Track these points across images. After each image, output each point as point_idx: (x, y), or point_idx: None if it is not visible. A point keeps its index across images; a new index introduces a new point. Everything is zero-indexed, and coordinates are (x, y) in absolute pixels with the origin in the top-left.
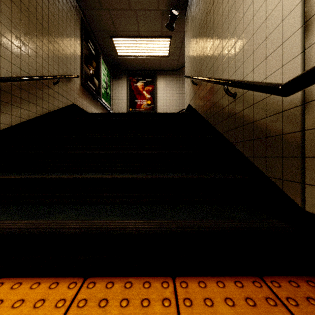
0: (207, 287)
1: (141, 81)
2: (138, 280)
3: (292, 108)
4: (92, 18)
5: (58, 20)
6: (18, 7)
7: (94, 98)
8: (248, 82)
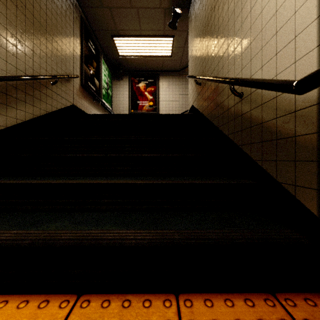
0: (214, 306)
1: (143, 82)
2: (137, 297)
3: (306, 107)
4: (93, 16)
5: (56, 18)
6: (14, 3)
7: (95, 99)
8: (257, 80)
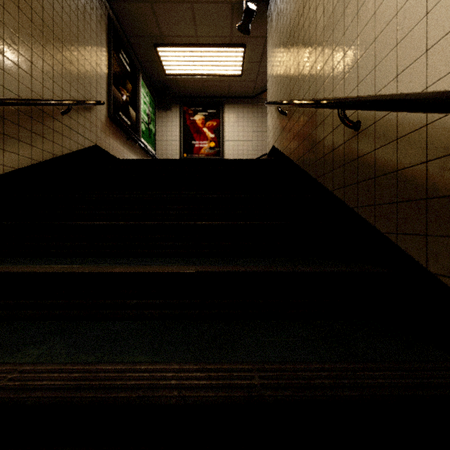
0: None
1: (201, 114)
2: None
3: None
4: (126, 15)
5: (69, 15)
6: None
7: (129, 138)
8: (393, 96)
